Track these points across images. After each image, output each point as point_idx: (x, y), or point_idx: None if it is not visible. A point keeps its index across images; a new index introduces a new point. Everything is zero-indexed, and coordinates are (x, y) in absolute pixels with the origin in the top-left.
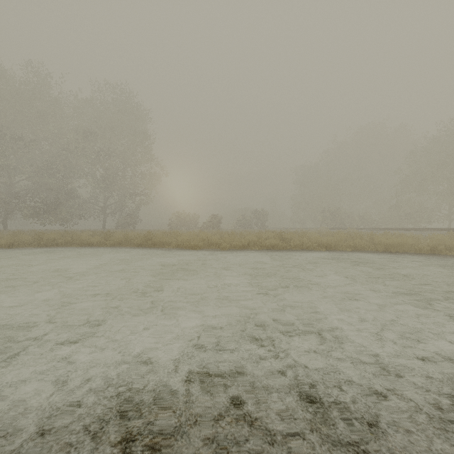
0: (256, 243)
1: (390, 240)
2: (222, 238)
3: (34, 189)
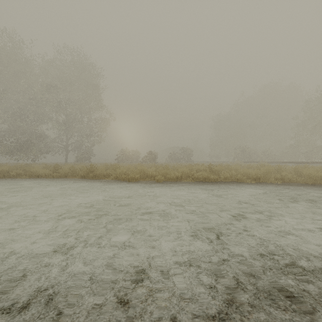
0: (188, 175)
1: (321, 173)
2: (157, 170)
3: (9, 131)
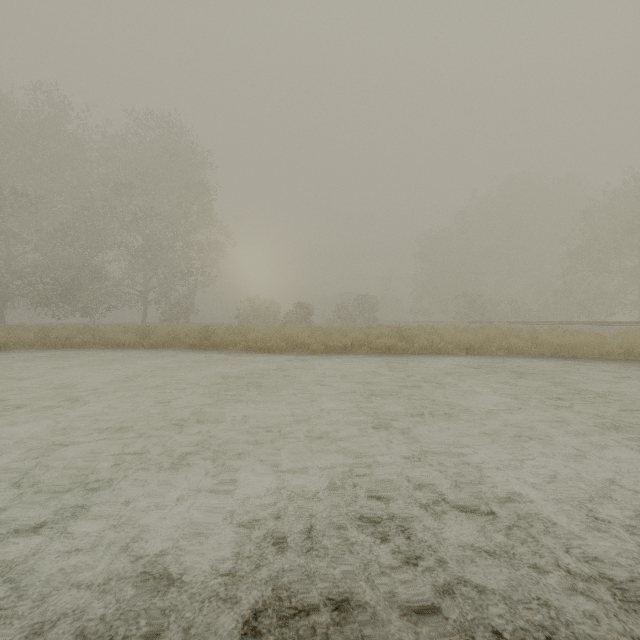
0: (363, 344)
1: (563, 338)
2: (313, 336)
3: (43, 266)
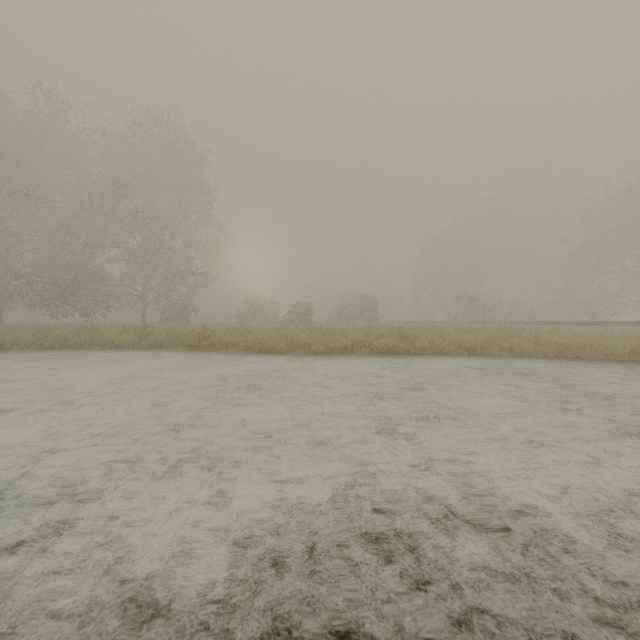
0: (364, 344)
1: (567, 339)
2: (313, 337)
3: (42, 266)
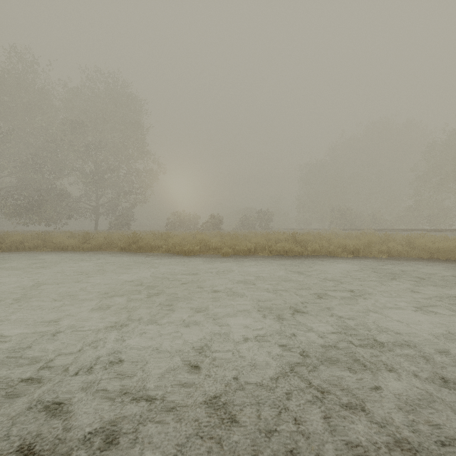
0: (264, 247)
1: (439, 244)
2: (223, 241)
3: (18, 187)
